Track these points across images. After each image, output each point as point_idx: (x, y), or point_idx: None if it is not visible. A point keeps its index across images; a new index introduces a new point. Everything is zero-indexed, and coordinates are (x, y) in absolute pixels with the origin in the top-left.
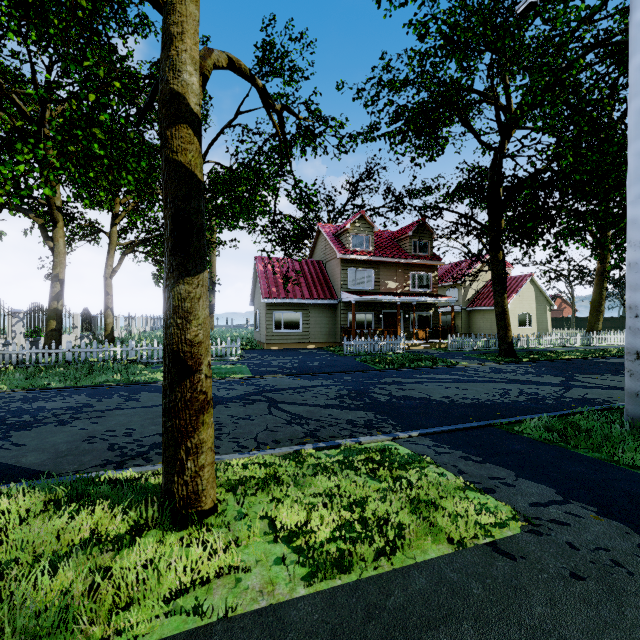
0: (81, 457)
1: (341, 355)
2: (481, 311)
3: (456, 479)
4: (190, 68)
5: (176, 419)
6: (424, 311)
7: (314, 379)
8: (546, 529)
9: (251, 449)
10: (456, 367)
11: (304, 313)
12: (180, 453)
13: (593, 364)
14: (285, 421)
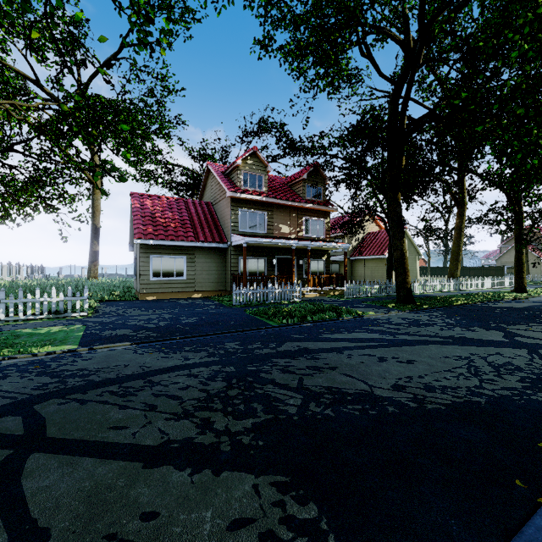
0: None
1: (229, 306)
2: (363, 260)
3: None
4: None
5: None
6: (317, 257)
7: (177, 350)
8: None
9: None
10: (365, 319)
11: (188, 258)
12: None
13: (494, 310)
14: None
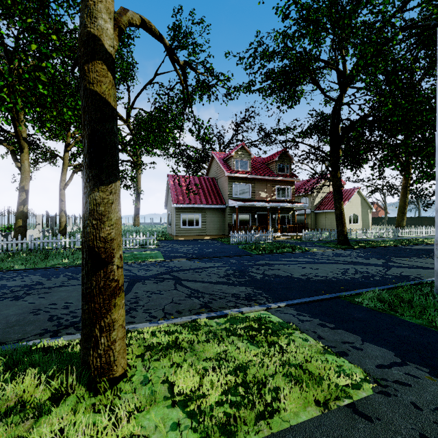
0: (25, 327)
1: (228, 244)
2: (324, 213)
3: (316, 344)
4: (105, 16)
5: (91, 303)
6: (286, 213)
7: (209, 262)
8: (393, 390)
9: (159, 318)
10: (309, 252)
11: (202, 214)
12: (95, 331)
13: (403, 250)
14: (186, 295)
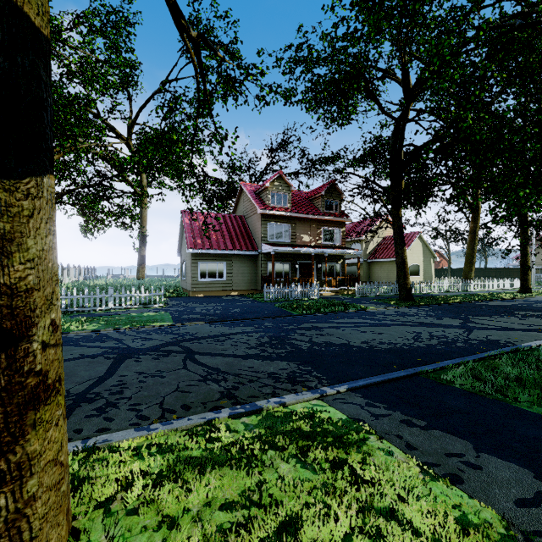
0: None
1: (261, 301)
2: (379, 262)
3: (407, 459)
4: None
5: None
6: (334, 262)
7: (235, 326)
8: None
9: (153, 420)
10: (365, 311)
11: (227, 263)
12: None
13: (478, 307)
14: (200, 377)
